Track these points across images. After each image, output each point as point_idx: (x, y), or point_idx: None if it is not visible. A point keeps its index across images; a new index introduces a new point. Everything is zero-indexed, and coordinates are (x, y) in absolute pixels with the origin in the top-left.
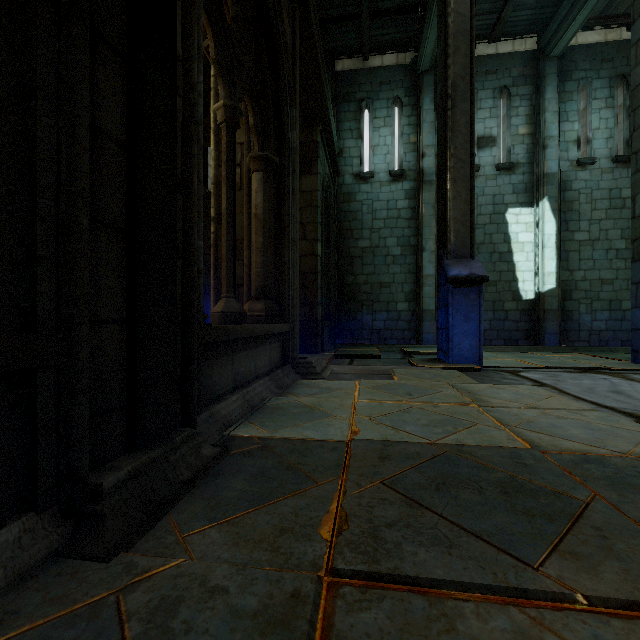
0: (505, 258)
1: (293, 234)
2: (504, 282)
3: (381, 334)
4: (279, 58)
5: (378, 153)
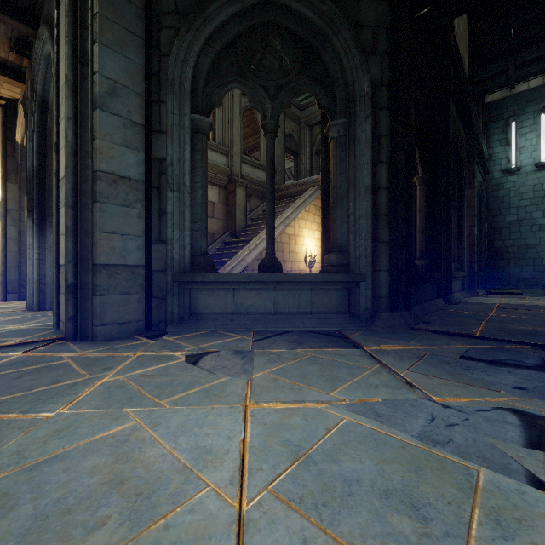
0: None
1: (466, 234)
2: None
3: (527, 282)
4: (461, 165)
5: (524, 152)
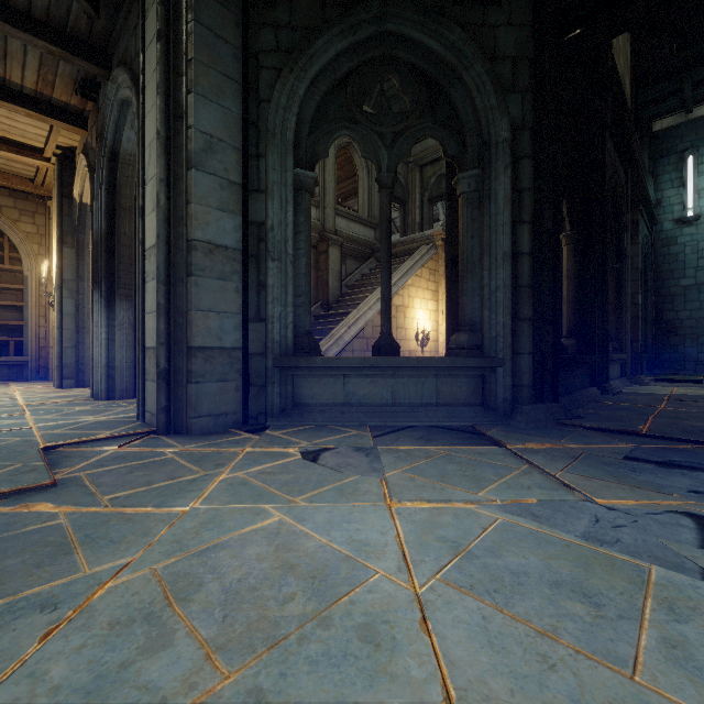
0: None
1: (627, 304)
2: None
3: None
4: (621, 216)
5: None
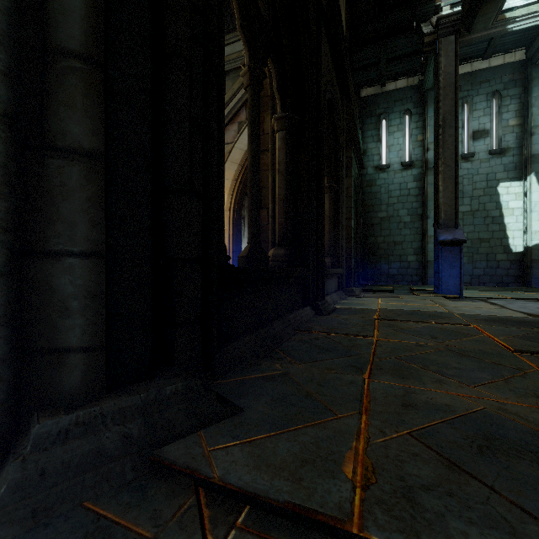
0: (497, 221)
1: (343, 222)
2: (496, 239)
3: (395, 278)
4: (338, 138)
5: (392, 150)
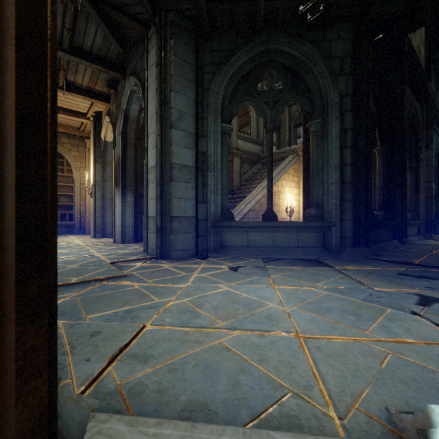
0: None
1: (422, 189)
2: None
3: None
4: (417, 134)
5: None
